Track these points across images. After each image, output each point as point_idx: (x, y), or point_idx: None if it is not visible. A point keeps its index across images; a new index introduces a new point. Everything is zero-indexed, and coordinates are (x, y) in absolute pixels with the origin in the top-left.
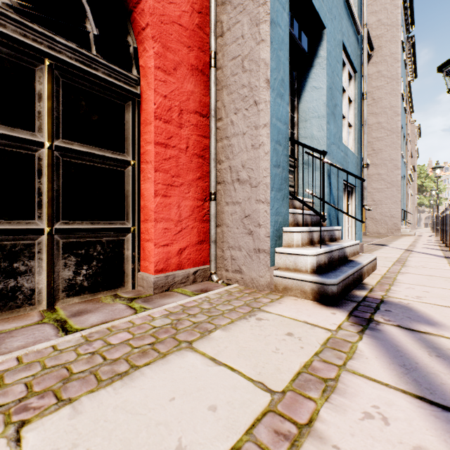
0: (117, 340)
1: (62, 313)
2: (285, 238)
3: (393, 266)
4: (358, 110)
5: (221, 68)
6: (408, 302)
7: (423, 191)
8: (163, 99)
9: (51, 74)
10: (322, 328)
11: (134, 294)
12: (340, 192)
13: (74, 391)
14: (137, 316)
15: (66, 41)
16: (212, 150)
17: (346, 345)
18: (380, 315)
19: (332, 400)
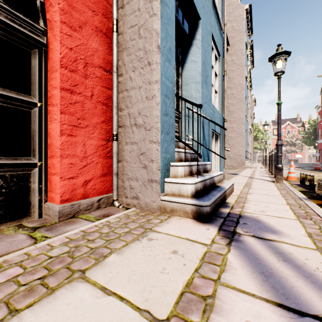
0: (3, 278)
1: None
2: (172, 170)
3: (243, 188)
4: (221, 82)
5: (122, 34)
6: (257, 216)
7: (257, 140)
8: (69, 51)
9: None
10: (200, 243)
11: (39, 223)
12: (210, 137)
13: None
14: (35, 247)
15: None
16: (114, 99)
17: (219, 258)
18: (240, 227)
19: (212, 321)
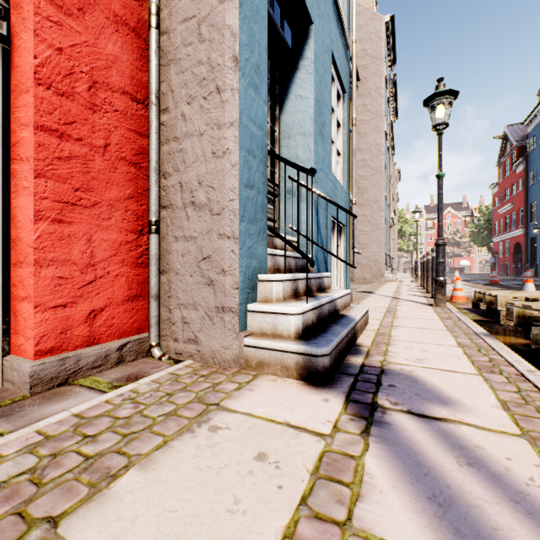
0: None
1: None
2: (261, 289)
3: (385, 318)
4: (347, 137)
5: (168, 33)
6: (411, 369)
7: (402, 236)
8: (55, 53)
9: None
10: (311, 434)
11: None
12: (329, 230)
13: None
14: None
15: None
16: (153, 155)
17: (348, 466)
18: (385, 395)
19: None
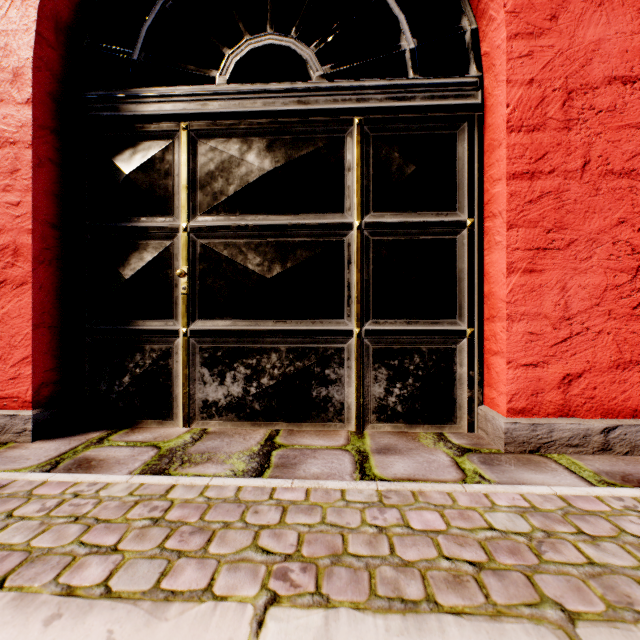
0: (418, 523)
1: (368, 442)
2: None
3: None
4: None
5: None
6: None
7: None
8: (525, 89)
9: (360, 133)
10: None
11: (469, 441)
12: None
13: (336, 586)
14: (463, 489)
15: (375, 81)
16: None
17: None
18: None
19: None
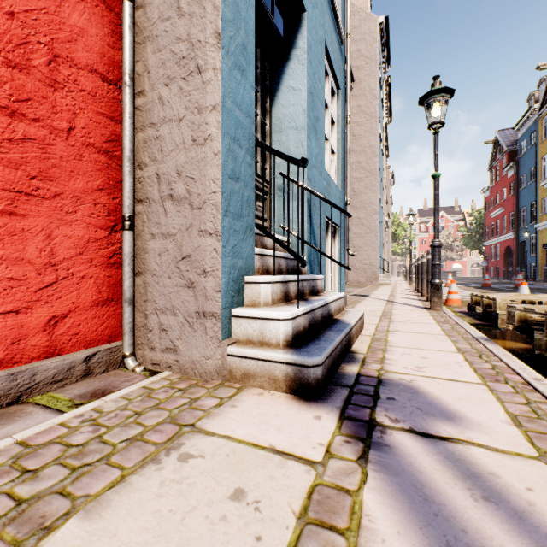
0: None
1: None
2: (247, 292)
3: (380, 322)
4: (342, 136)
5: (144, 7)
6: (410, 379)
7: (396, 239)
8: (4, 17)
9: None
10: (300, 462)
11: None
12: (323, 231)
13: None
14: None
15: None
16: (126, 142)
17: (343, 505)
18: (383, 410)
19: None
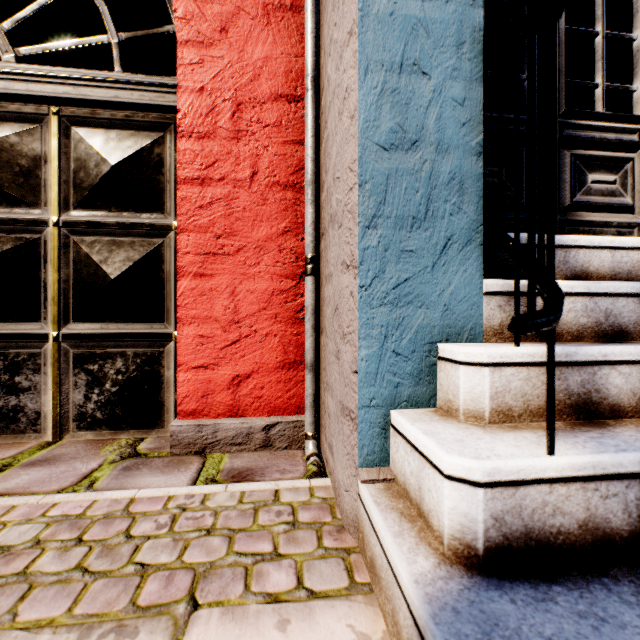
0: None
1: (38, 454)
2: (441, 379)
3: None
4: None
5: None
6: None
7: None
8: (197, 96)
9: (58, 124)
10: None
11: (157, 445)
12: None
13: None
14: (36, 500)
15: (70, 70)
16: (306, 164)
17: None
18: None
19: None
